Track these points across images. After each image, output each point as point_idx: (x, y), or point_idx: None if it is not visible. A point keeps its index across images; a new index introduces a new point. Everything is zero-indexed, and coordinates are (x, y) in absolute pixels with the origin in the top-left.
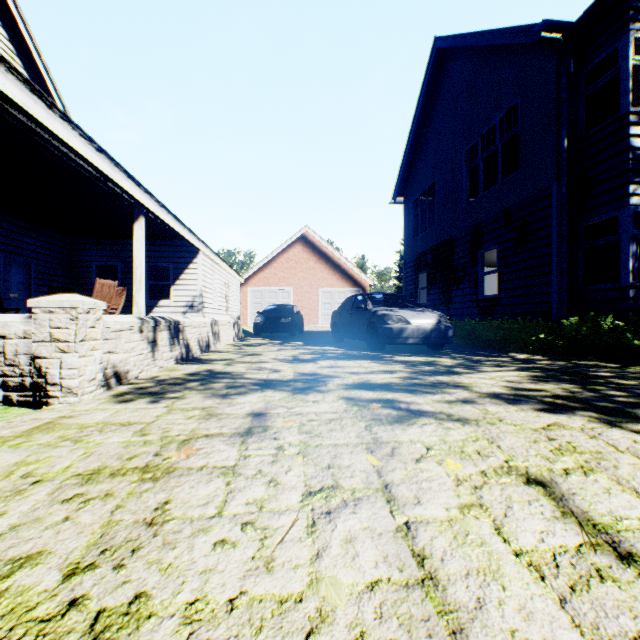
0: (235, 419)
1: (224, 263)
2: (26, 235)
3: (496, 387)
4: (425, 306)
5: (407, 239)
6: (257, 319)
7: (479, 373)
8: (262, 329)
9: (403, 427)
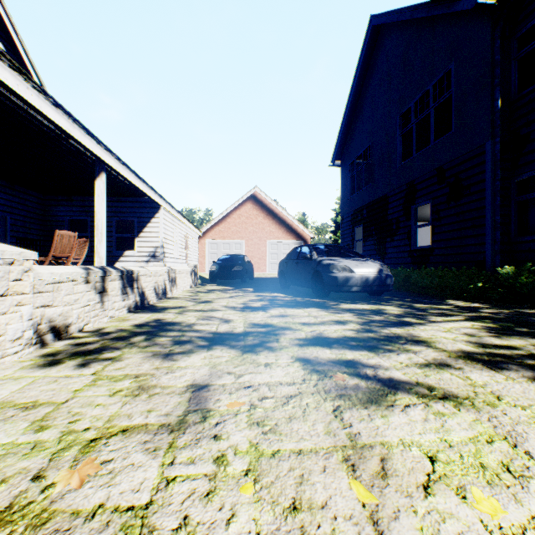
0: (169, 396)
1: (184, 218)
2: (2, 191)
3: (460, 343)
4: (365, 256)
5: (344, 197)
6: (212, 267)
7: (431, 324)
8: (217, 276)
9: (382, 412)
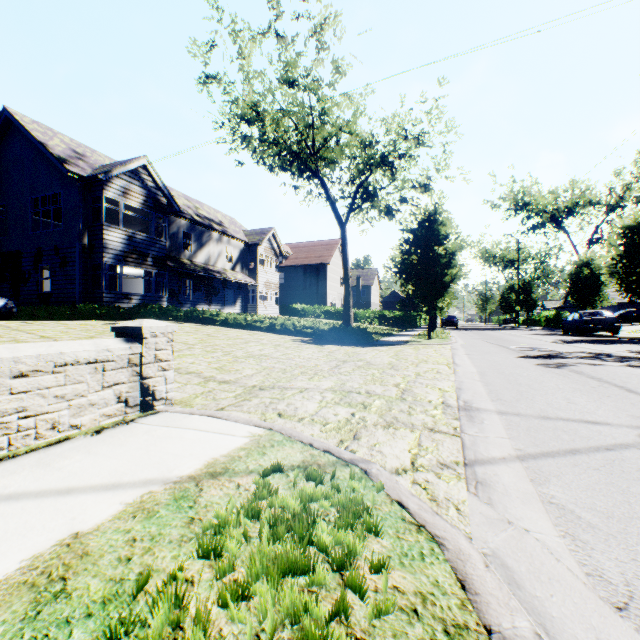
0: None
1: None
2: None
3: None
4: None
5: None
6: None
7: None
8: None
9: None
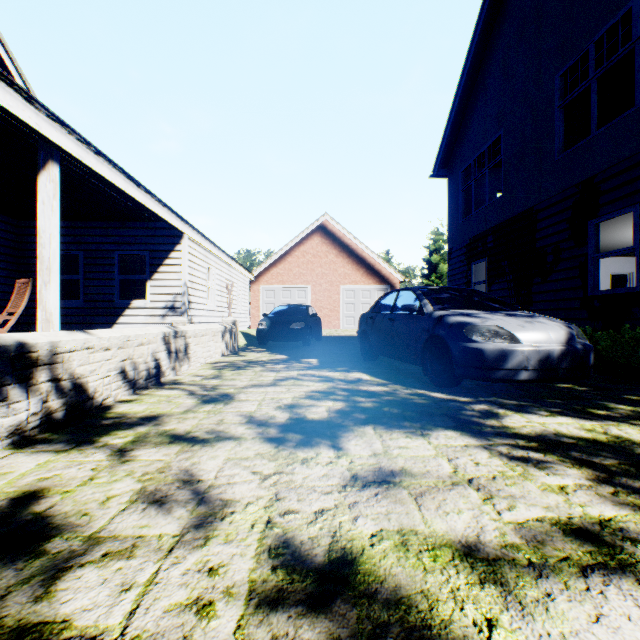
0: None
1: (225, 255)
2: None
3: None
4: (517, 307)
5: (454, 220)
6: (261, 324)
7: None
8: (267, 337)
9: None
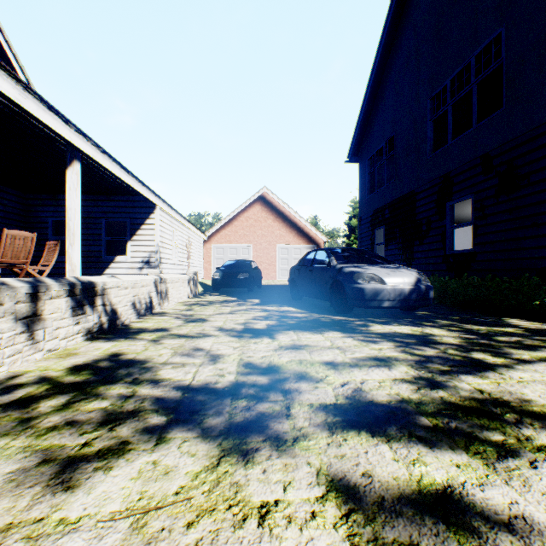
0: None
1: (185, 220)
2: None
3: None
4: (394, 262)
5: (362, 196)
6: (215, 274)
7: (523, 367)
8: (220, 284)
9: None
